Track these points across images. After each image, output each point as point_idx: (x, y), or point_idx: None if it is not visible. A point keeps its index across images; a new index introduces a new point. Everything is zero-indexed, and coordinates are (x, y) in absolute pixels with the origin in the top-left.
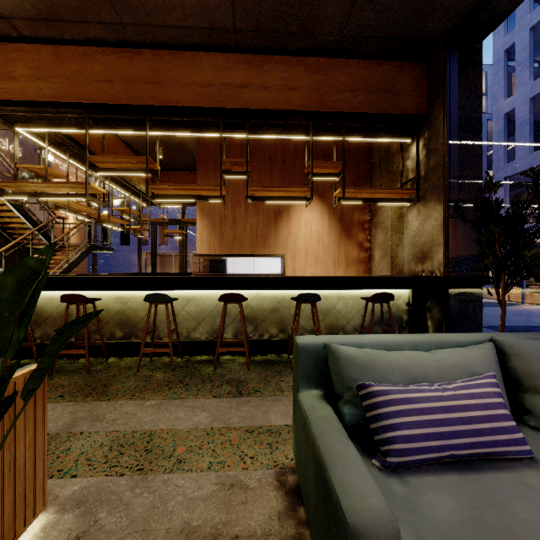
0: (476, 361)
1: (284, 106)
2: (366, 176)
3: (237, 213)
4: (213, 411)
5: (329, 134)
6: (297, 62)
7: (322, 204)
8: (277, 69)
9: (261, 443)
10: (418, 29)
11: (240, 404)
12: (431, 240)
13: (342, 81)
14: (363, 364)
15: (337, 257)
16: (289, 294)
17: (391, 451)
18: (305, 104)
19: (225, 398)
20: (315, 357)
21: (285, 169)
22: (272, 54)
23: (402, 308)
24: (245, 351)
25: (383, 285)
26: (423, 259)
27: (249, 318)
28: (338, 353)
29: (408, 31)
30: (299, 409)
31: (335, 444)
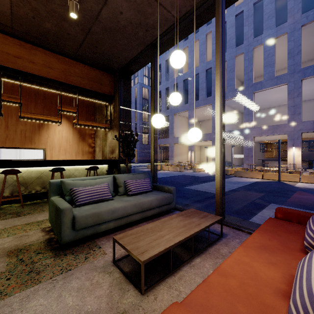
0: (106, 180)
1: (45, 75)
2: (92, 113)
3: (9, 122)
4: (3, 223)
5: (71, 93)
6: (53, 55)
7: (69, 123)
8: (40, 55)
9: (33, 225)
10: (108, 64)
11: (20, 219)
12: (115, 145)
13: (77, 72)
14: (73, 184)
15: (77, 150)
16: (48, 169)
17: (77, 202)
18: (57, 77)
19: (10, 219)
20: (57, 185)
21: (46, 101)
22: (38, 46)
23: (104, 172)
24: (20, 198)
25: (96, 163)
26: (113, 152)
27: (21, 183)
28: (65, 182)
29: (105, 63)
30: (50, 202)
31: (61, 202)
